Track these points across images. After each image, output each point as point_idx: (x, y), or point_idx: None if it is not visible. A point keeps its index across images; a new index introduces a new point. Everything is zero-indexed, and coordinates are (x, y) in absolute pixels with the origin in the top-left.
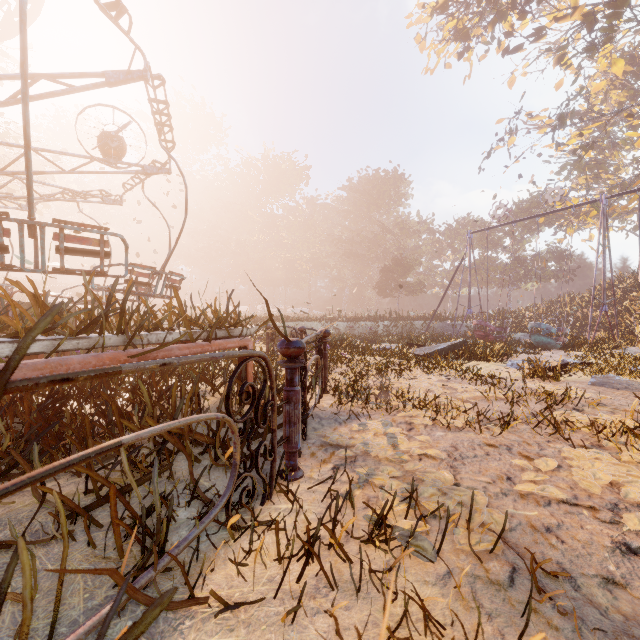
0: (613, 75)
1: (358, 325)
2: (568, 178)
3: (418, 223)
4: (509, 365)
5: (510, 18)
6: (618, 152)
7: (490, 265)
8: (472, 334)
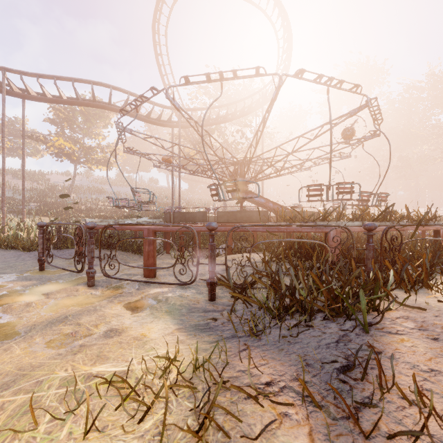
0: None
1: None
2: None
3: None
4: None
5: None
6: None
7: None
8: None
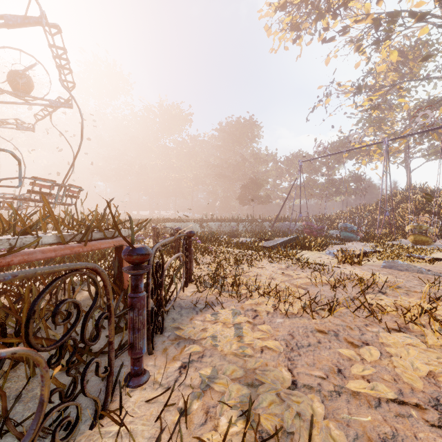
0: (389, 62)
1: (225, 225)
2: (363, 127)
3: (266, 155)
4: (327, 253)
5: (326, 18)
6: (393, 112)
7: (313, 184)
8: (302, 231)
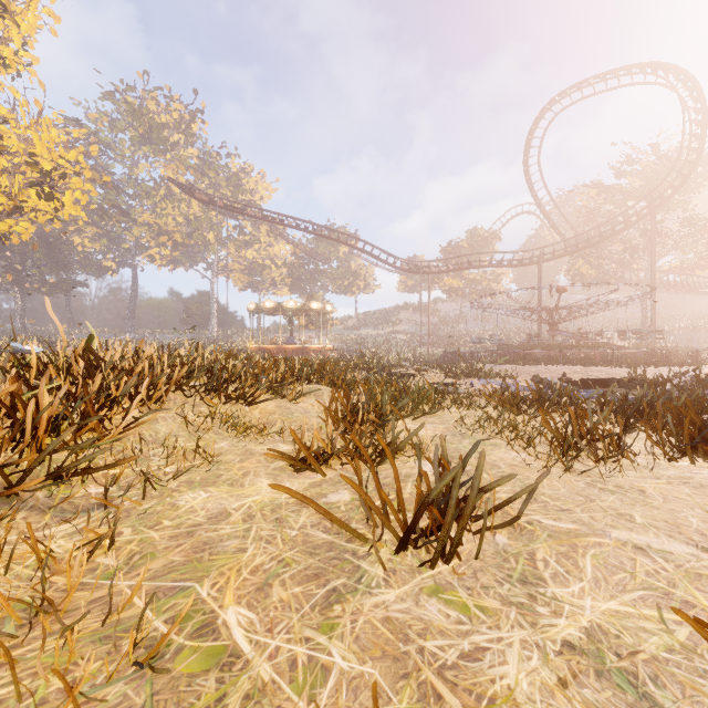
0: None
1: None
2: None
3: None
4: None
5: None
6: None
7: None
8: None
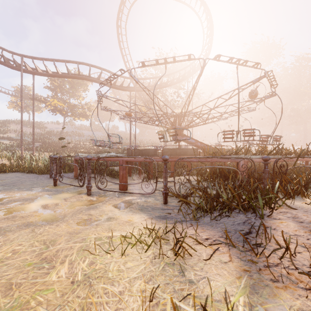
0: None
1: None
2: None
3: None
4: None
5: None
6: None
7: None
8: None
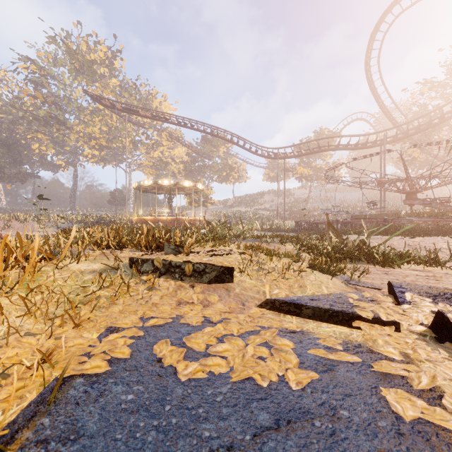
0: None
1: None
2: None
3: None
4: None
5: None
6: None
7: None
8: None
